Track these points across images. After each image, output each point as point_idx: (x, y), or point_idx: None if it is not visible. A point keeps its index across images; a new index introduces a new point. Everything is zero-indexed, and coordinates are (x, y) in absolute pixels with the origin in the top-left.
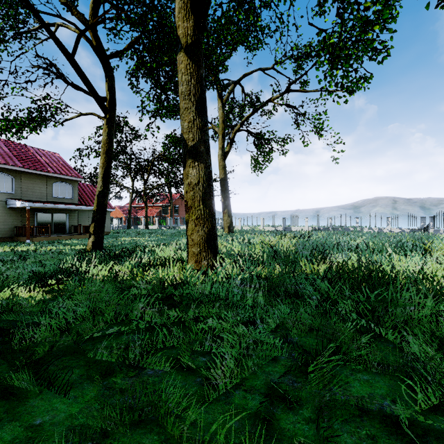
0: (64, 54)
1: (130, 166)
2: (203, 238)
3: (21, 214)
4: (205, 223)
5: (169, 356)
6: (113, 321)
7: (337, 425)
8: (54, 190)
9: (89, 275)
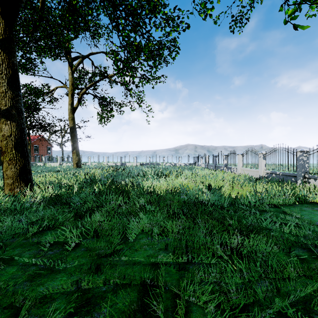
0: None
1: None
2: (16, 173)
3: None
4: (17, 163)
5: None
6: None
7: (18, 249)
8: None
9: None
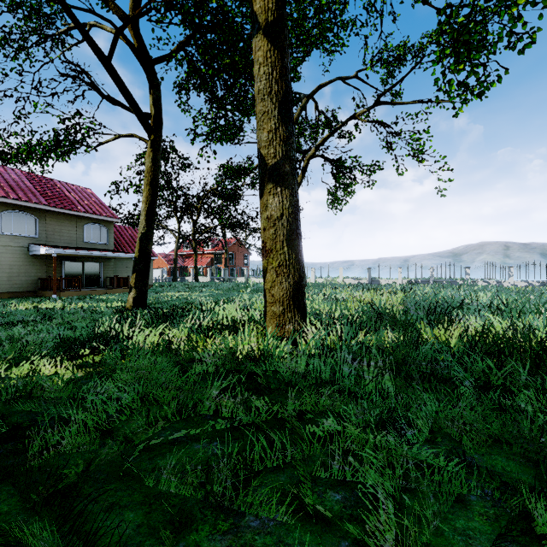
0: (98, 57)
1: (175, 204)
2: (288, 293)
3: (46, 263)
4: (290, 272)
5: (278, 489)
6: (175, 417)
7: None
8: (85, 233)
9: (134, 342)
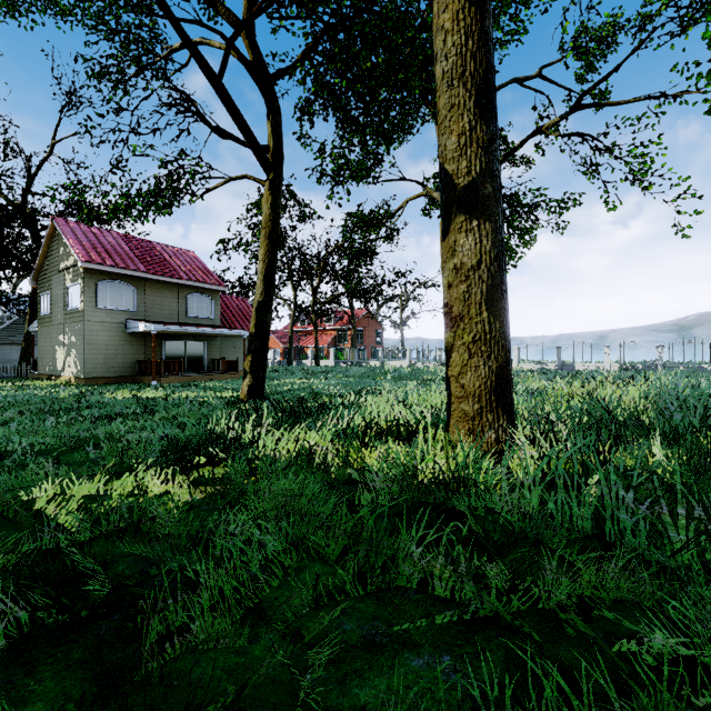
0: (207, 76)
1: (290, 267)
2: (488, 382)
3: (145, 343)
4: (491, 351)
5: None
6: (355, 587)
7: None
8: (188, 306)
9: (264, 451)
